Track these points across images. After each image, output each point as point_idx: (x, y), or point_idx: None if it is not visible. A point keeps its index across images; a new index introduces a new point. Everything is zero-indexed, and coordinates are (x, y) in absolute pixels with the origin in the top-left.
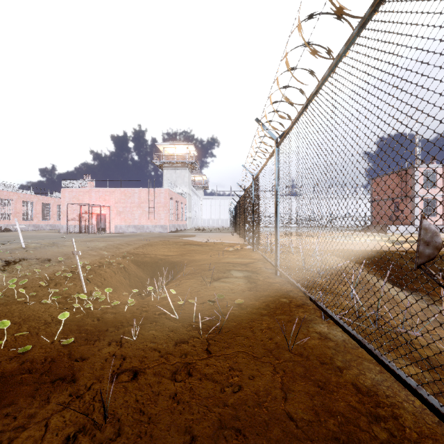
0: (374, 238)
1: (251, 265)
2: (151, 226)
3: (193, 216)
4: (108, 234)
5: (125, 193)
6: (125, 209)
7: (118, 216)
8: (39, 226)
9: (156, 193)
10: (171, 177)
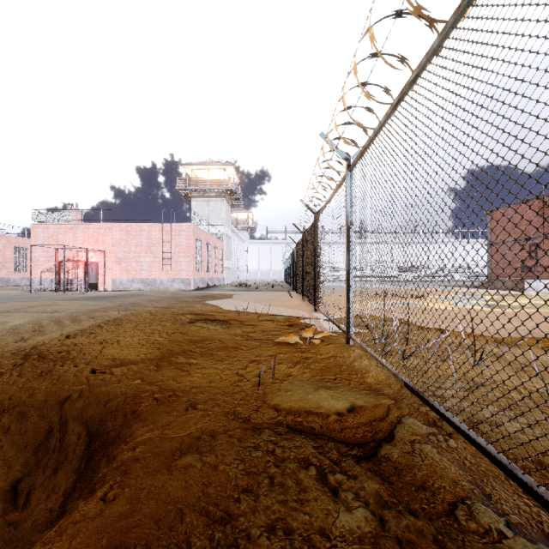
0: (536, 303)
1: (401, 465)
2: (167, 280)
3: (234, 267)
4: (96, 292)
5: (128, 231)
6: (127, 254)
7: (117, 266)
8: (9, 280)
9: (174, 230)
10: (201, 211)
